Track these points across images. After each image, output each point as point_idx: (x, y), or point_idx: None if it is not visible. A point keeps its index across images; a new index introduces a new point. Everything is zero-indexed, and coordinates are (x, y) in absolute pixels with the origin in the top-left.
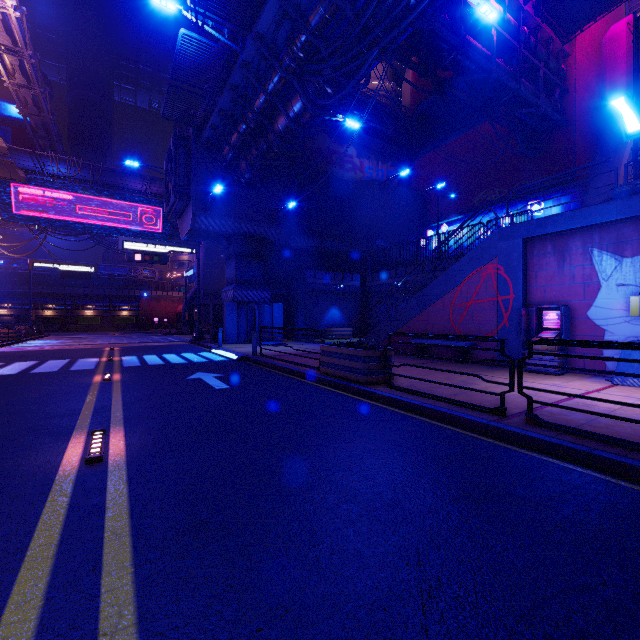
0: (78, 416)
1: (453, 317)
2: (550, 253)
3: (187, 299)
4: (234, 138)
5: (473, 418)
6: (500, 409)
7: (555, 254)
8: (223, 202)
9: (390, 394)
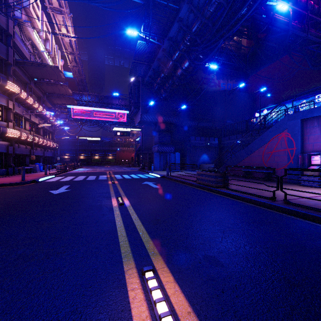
0: (110, 193)
1: (264, 159)
2: (316, 126)
3: (136, 151)
4: (158, 80)
5: (260, 200)
6: (273, 197)
7: (319, 127)
8: (153, 108)
9: (226, 191)
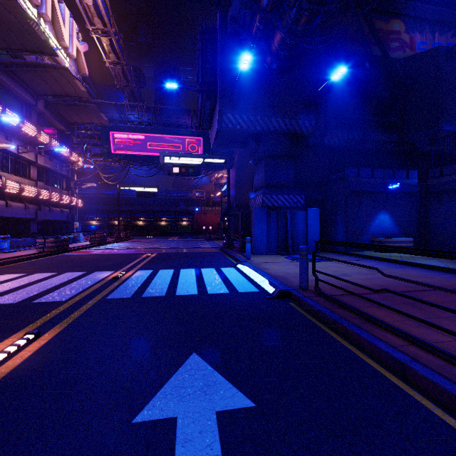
0: None
1: None
2: None
3: (223, 211)
4: None
5: None
6: None
7: None
8: (251, 94)
9: None
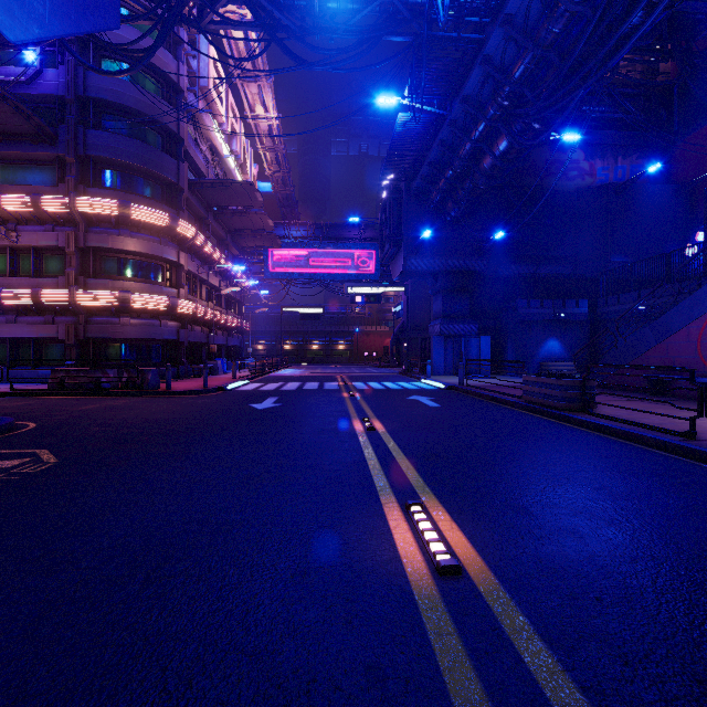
0: (349, 412)
1: (701, 349)
2: None
3: (394, 333)
4: (441, 184)
5: (656, 437)
6: (689, 432)
7: None
8: (430, 242)
9: (584, 418)
